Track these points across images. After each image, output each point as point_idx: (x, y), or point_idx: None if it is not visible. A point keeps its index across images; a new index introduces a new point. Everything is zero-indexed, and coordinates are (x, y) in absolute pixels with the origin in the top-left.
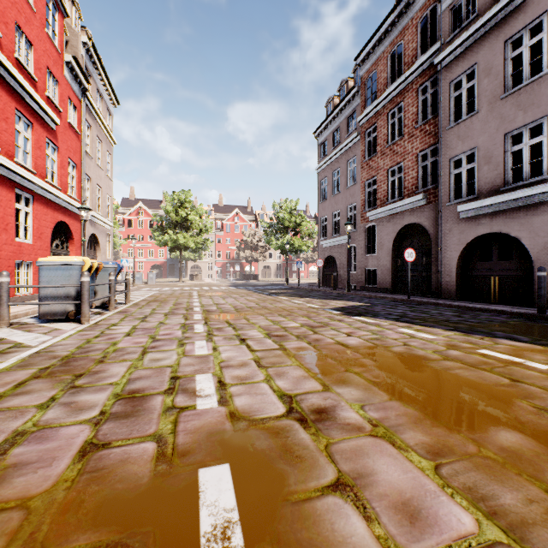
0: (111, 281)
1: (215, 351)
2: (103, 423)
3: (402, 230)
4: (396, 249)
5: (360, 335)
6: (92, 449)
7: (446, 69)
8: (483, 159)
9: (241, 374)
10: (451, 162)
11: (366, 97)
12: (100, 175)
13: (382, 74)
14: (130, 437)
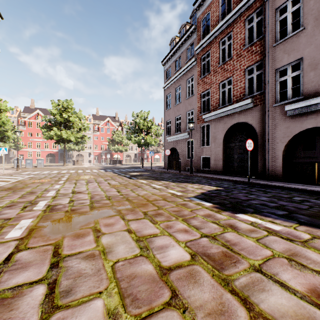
0: None
1: None
2: None
3: (230, 128)
4: (225, 142)
5: None
6: None
7: None
8: (309, 66)
9: None
10: (277, 72)
11: (201, 32)
12: None
13: (214, 13)
14: None
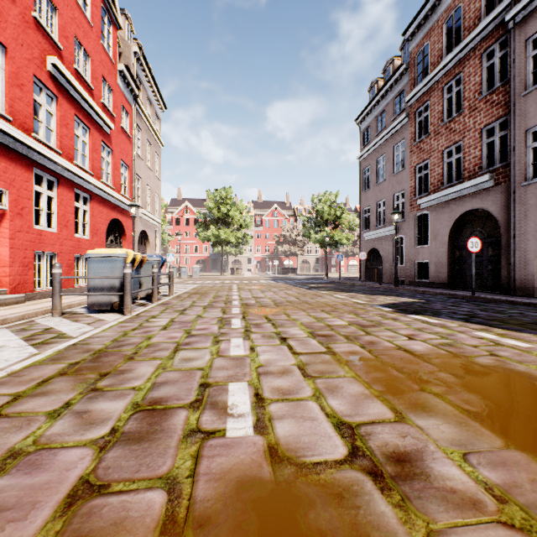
0: (154, 273)
1: (252, 352)
2: (109, 448)
3: (460, 218)
4: (452, 239)
5: (424, 338)
6: (84, 493)
7: (521, 25)
8: None
9: (282, 385)
10: (528, 134)
11: (415, 73)
12: (149, 175)
13: (435, 45)
14: (136, 478)
